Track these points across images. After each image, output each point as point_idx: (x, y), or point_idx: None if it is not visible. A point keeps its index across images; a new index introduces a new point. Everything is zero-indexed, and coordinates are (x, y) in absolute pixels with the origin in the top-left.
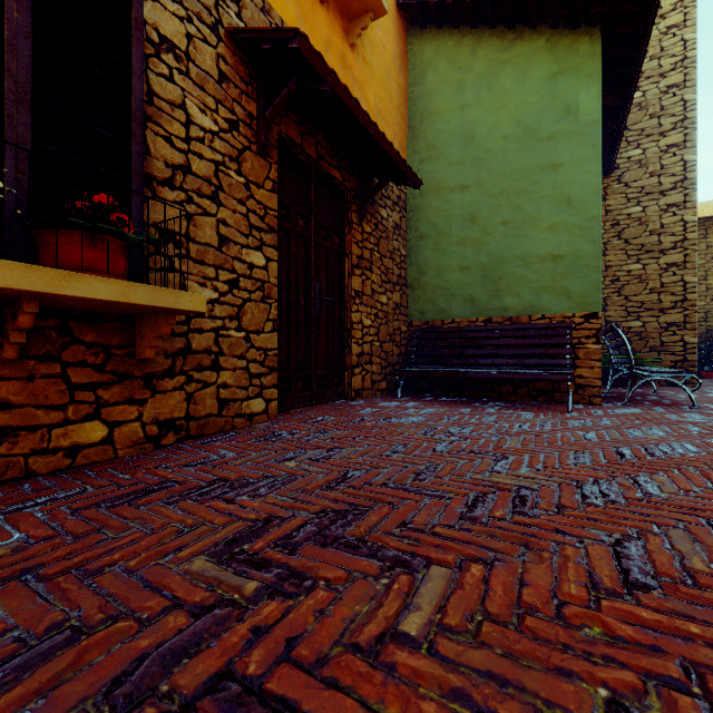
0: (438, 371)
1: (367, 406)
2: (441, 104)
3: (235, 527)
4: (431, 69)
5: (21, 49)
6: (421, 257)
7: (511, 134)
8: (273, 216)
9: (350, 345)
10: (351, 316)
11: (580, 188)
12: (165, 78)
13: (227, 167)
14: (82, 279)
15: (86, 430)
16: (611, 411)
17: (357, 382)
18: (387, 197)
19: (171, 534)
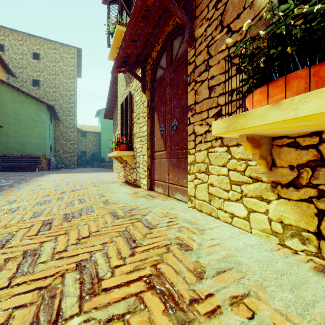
0: (8, 165)
1: None
2: (9, 103)
3: None
4: (5, 94)
5: None
6: (2, 138)
7: (28, 117)
8: None
9: None
10: None
11: (42, 132)
12: None
13: None
14: None
15: None
16: (45, 171)
17: None
18: None
19: None
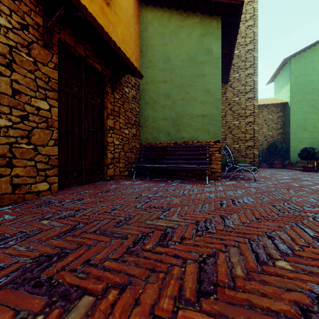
0: (151, 166)
1: (114, 184)
2: (155, 42)
3: None
4: (151, 25)
5: None
6: (146, 113)
7: (185, 59)
8: (55, 83)
9: (107, 154)
10: (107, 139)
11: (213, 86)
12: None
13: (19, 50)
14: None
15: None
16: (224, 183)
17: (110, 172)
18: (128, 82)
19: None
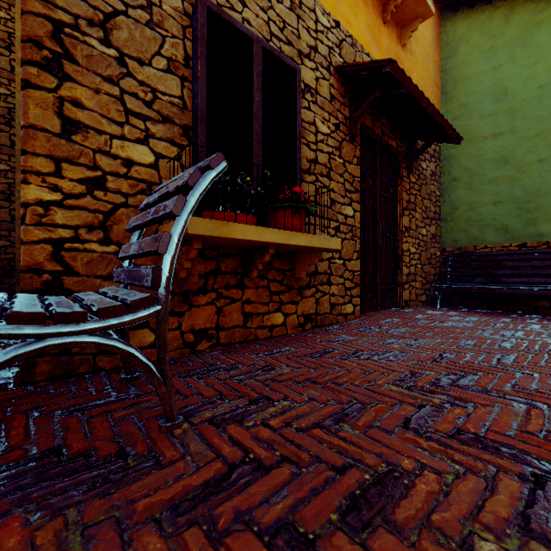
0: (475, 288)
1: (417, 313)
2: (473, 69)
3: (395, 374)
4: (464, 43)
5: (258, 116)
6: (454, 196)
7: (548, 82)
8: (357, 181)
9: (401, 268)
10: (402, 246)
11: None
12: (306, 109)
13: (334, 155)
14: (295, 235)
15: (276, 317)
16: None
17: (405, 295)
18: (426, 152)
19: (361, 373)
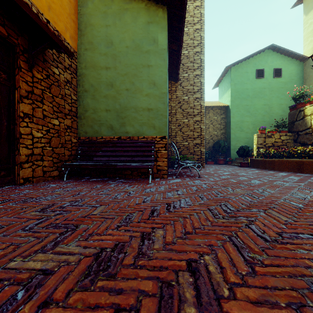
0: (87, 164)
1: (27, 189)
2: (96, 21)
3: None
4: (91, 1)
5: None
6: (85, 102)
7: (130, 46)
8: None
9: (19, 149)
10: (19, 129)
11: (159, 78)
12: None
13: None
14: None
15: None
16: (168, 181)
17: (26, 173)
18: (59, 62)
19: None
